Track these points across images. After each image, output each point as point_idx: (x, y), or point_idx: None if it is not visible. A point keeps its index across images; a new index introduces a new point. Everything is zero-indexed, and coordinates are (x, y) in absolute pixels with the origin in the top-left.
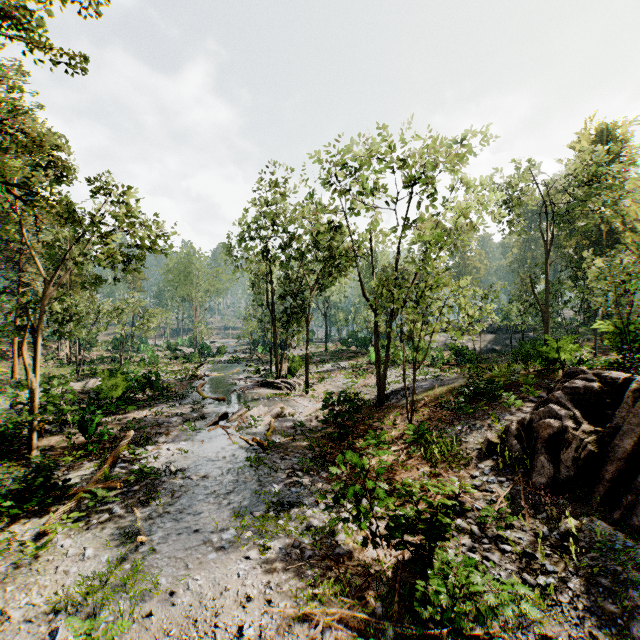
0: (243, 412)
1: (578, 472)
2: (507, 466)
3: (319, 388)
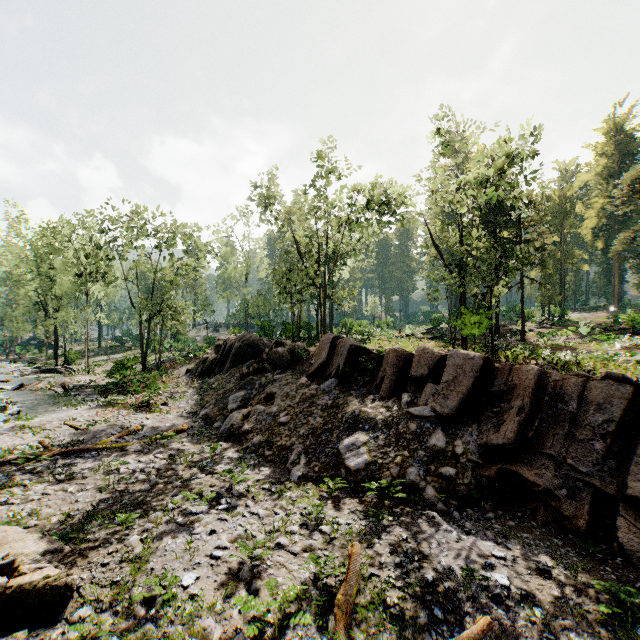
0: (38, 383)
1: (208, 369)
2: (192, 375)
3: (97, 370)
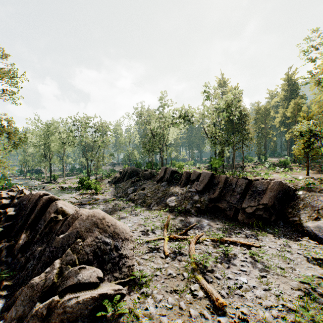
0: (49, 186)
1: (117, 180)
2: (110, 183)
3: (67, 182)
